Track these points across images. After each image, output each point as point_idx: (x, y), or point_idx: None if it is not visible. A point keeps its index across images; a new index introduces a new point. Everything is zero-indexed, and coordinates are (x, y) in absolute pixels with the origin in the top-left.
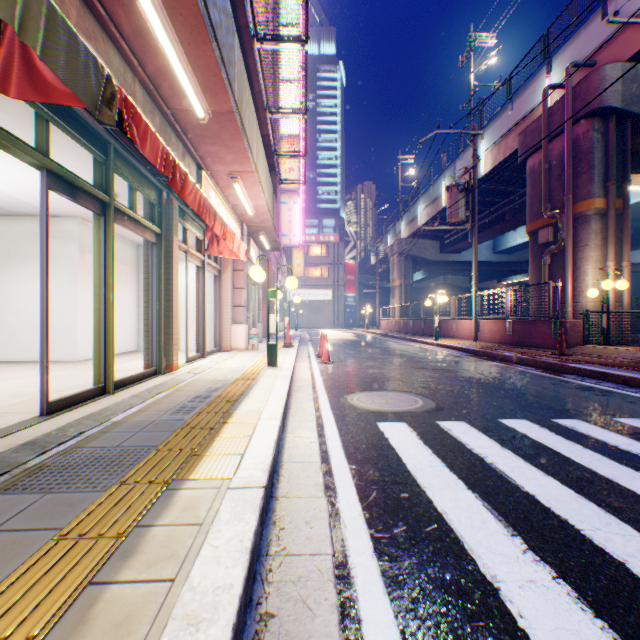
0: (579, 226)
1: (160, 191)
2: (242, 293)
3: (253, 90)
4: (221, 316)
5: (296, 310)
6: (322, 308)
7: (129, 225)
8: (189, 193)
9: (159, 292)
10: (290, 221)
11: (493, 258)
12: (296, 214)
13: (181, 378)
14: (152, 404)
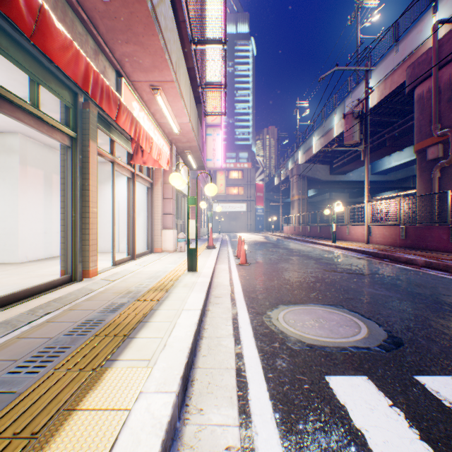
0: None
1: (75, 94)
2: (171, 203)
3: (178, 19)
4: (153, 222)
5: (219, 218)
6: (238, 217)
7: (24, 119)
8: (58, 48)
9: (74, 197)
10: (214, 149)
11: (371, 178)
12: (219, 143)
13: (90, 288)
14: (11, 340)
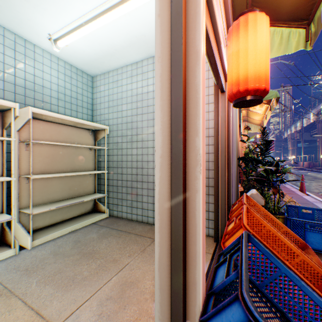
0: (321, 143)
1: None
2: None
3: None
4: None
5: None
6: None
7: None
8: None
9: None
10: None
11: None
12: None
13: None
14: None
